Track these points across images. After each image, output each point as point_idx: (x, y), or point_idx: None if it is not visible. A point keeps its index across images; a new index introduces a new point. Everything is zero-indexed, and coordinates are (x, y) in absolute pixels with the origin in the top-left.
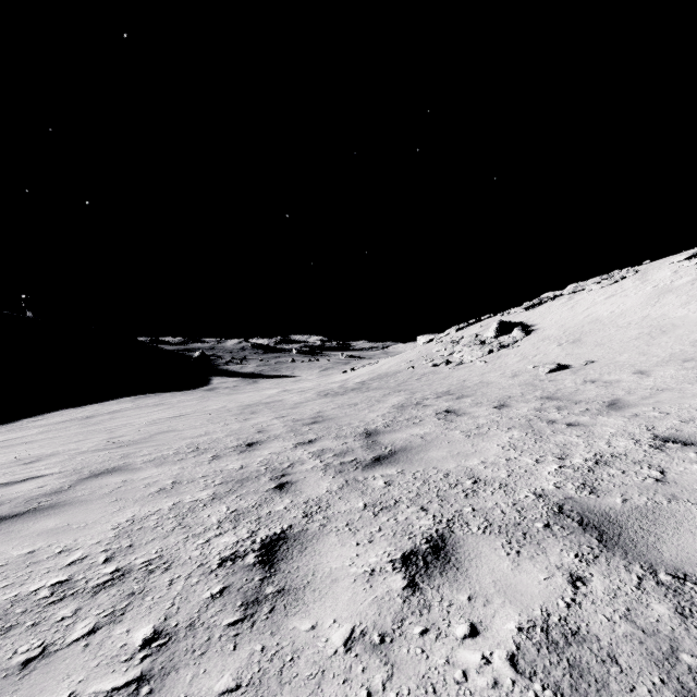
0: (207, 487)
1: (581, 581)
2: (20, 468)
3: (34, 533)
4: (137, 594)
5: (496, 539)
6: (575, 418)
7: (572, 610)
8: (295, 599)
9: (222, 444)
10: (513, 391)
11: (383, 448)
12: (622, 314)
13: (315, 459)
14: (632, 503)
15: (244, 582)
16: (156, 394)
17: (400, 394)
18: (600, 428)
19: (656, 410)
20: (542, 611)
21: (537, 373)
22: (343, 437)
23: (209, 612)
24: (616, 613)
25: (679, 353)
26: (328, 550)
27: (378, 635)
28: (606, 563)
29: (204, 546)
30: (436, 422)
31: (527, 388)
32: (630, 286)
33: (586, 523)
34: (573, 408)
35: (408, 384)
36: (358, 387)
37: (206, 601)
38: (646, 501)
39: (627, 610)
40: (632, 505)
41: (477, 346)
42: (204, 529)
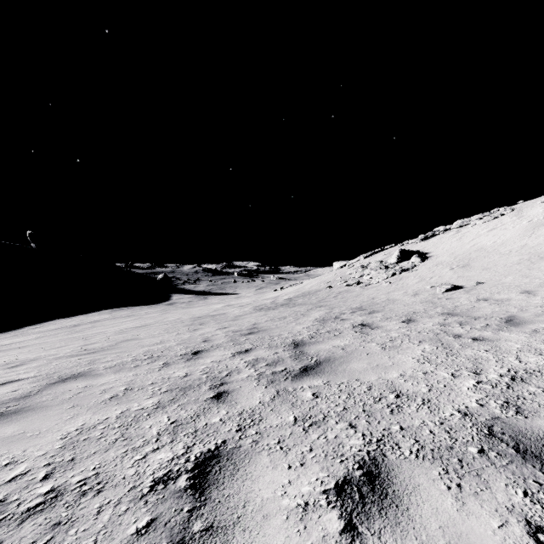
0: (154, 395)
1: (542, 532)
2: (4, 372)
3: None
4: (63, 524)
5: (431, 467)
6: (479, 333)
7: None
8: (223, 542)
9: (173, 352)
10: (416, 307)
11: (310, 358)
12: (503, 243)
13: (250, 368)
14: None
15: (172, 513)
16: (128, 308)
17: (321, 309)
18: (505, 343)
19: None
20: None
21: (435, 292)
22: (274, 347)
23: None
24: None
25: None
26: (260, 474)
27: None
28: None
29: (140, 463)
30: (353, 334)
31: (428, 305)
32: (508, 221)
33: (523, 450)
34: (474, 324)
35: (327, 301)
36: (286, 303)
37: (129, 540)
38: None
39: None
40: None
41: (382, 270)
42: (143, 442)
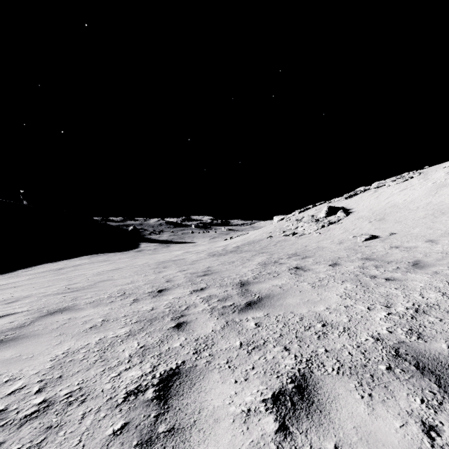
0: (126, 325)
1: (434, 430)
2: (2, 307)
3: None
4: (54, 427)
5: (349, 381)
6: (390, 274)
7: None
8: (183, 440)
9: (141, 291)
10: (341, 253)
11: (253, 295)
12: (412, 201)
13: (204, 303)
14: None
15: (142, 418)
16: (104, 254)
17: (263, 255)
18: (411, 282)
19: None
20: None
21: (356, 241)
22: (225, 286)
23: None
24: None
25: None
26: (212, 387)
27: None
28: None
29: (115, 379)
30: (289, 275)
31: (350, 251)
32: (416, 183)
33: (422, 367)
34: (387, 267)
35: (268, 248)
36: (235, 250)
37: (108, 439)
38: None
39: None
40: None
41: (314, 223)
42: (118, 363)
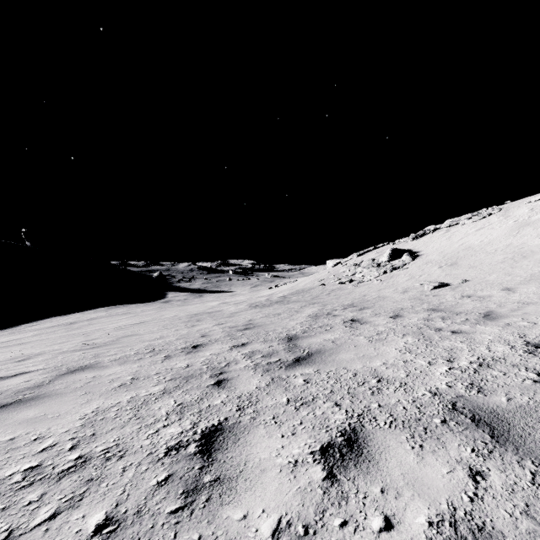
0: (159, 383)
1: (480, 475)
2: (13, 365)
3: (16, 421)
4: (95, 480)
5: (401, 433)
6: (458, 327)
7: (475, 504)
8: (229, 488)
9: (173, 346)
10: (404, 304)
11: (302, 350)
12: (490, 242)
13: (247, 359)
14: (516, 402)
15: (186, 470)
16: (124, 305)
17: (314, 306)
18: (480, 335)
19: (524, 320)
20: (449, 505)
21: (423, 289)
22: (269, 341)
23: (154, 499)
24: (517, 509)
25: (538, 274)
26: (257, 441)
27: (302, 526)
28: (500, 458)
29: (153, 435)
30: (343, 329)
31: (416, 301)
32: (495, 221)
33: (478, 419)
34: (455, 319)
35: (320, 298)
36: (281, 300)
37: (152, 488)
38: (528, 400)
39: (526, 506)
40: (516, 404)
41: (374, 268)
42: (154, 420)
